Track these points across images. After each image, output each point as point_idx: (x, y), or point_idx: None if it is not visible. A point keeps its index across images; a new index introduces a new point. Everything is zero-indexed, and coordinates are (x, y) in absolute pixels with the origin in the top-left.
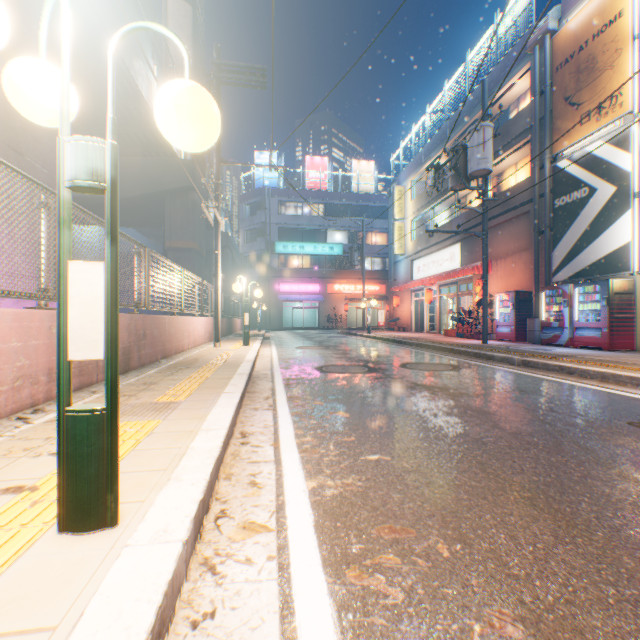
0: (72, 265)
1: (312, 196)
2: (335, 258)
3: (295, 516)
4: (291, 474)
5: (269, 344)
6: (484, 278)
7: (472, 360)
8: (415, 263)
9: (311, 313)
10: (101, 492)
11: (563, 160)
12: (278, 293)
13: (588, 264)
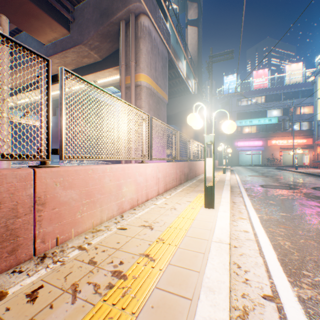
0: (206, 158)
1: (256, 93)
2: (272, 125)
3: (253, 219)
4: (251, 212)
5: (233, 173)
6: None
7: None
8: None
9: (256, 157)
10: (211, 201)
11: None
12: (236, 147)
13: None
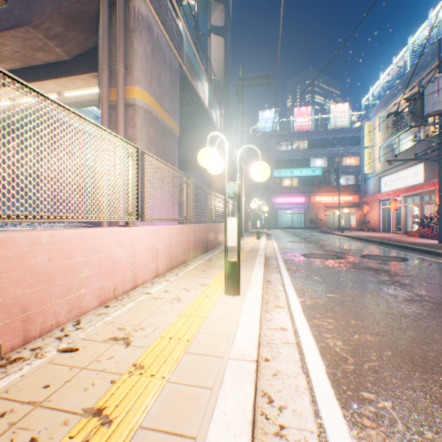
0: (228, 219)
1: (298, 136)
2: (316, 178)
3: (294, 306)
4: (291, 296)
5: (270, 239)
6: (440, 193)
7: (421, 255)
8: (382, 179)
9: (298, 217)
10: (236, 284)
11: None
12: (274, 204)
13: None
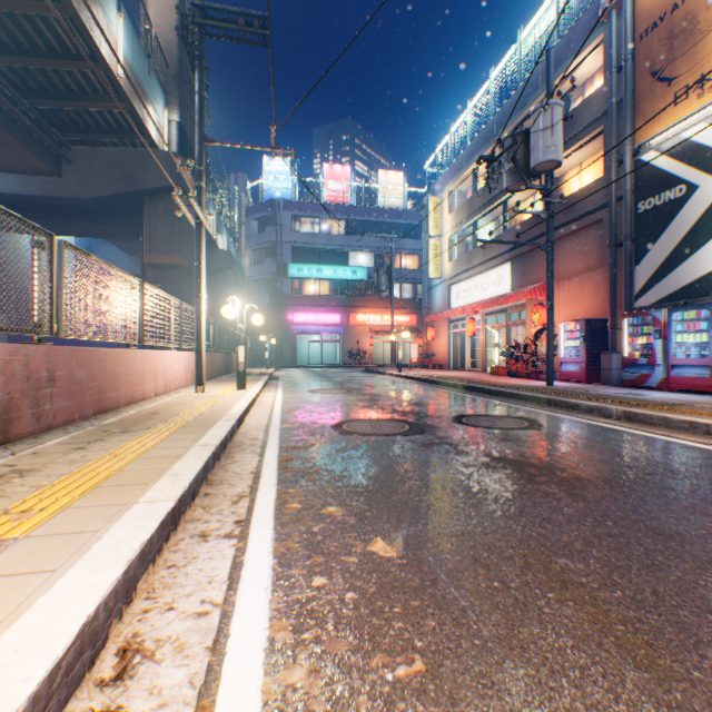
0: None
1: (332, 211)
2: (358, 284)
3: None
4: None
5: (275, 386)
6: (549, 302)
7: (547, 410)
8: (454, 288)
9: (330, 348)
10: None
11: (650, 152)
12: (291, 324)
13: (686, 283)
